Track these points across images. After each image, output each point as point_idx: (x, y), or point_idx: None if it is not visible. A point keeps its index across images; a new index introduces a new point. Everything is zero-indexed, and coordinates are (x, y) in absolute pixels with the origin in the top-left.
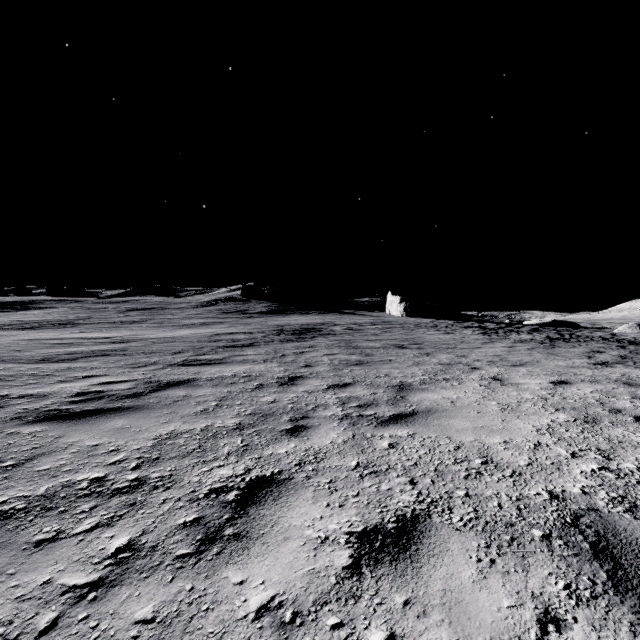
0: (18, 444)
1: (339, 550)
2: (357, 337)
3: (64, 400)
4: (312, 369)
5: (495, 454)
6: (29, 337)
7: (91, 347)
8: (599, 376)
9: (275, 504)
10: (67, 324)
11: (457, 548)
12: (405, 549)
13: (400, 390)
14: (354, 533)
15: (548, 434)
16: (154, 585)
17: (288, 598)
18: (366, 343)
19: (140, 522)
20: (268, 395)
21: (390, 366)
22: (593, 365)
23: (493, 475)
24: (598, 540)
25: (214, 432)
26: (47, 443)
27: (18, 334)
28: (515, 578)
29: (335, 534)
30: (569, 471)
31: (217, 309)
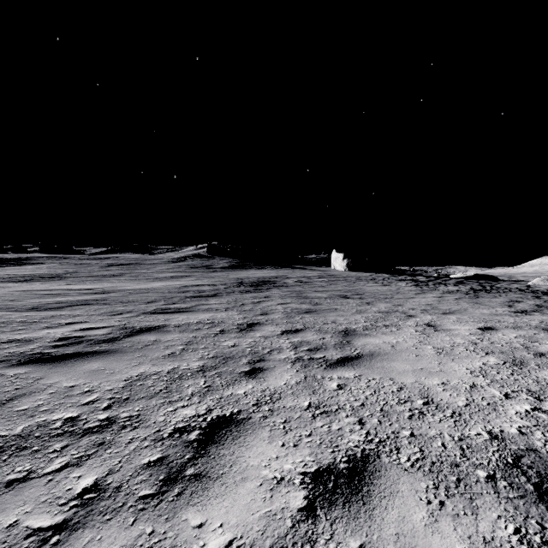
0: (2, 385)
1: (294, 491)
2: (306, 288)
3: (47, 344)
4: (268, 316)
5: (435, 395)
6: (23, 288)
7: (76, 297)
8: (520, 323)
9: (234, 444)
10: (56, 277)
11: (407, 489)
12: (357, 490)
13: (346, 335)
14: (308, 473)
15: (481, 376)
16: (116, 528)
17: (245, 543)
18: (314, 294)
19: (107, 462)
20: (229, 340)
21: (336, 314)
22: (514, 313)
23: (435, 415)
24: (541, 481)
25: (180, 374)
26: (28, 384)
27: (13, 286)
28: (465, 521)
29: (290, 474)
30: (505, 412)
31: (186, 264)
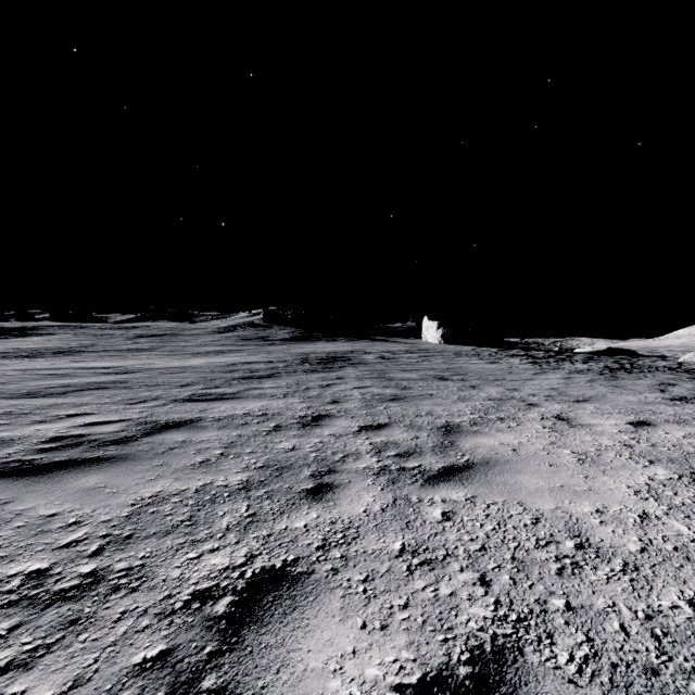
0: None
1: None
2: (391, 367)
3: (32, 447)
4: (340, 406)
5: (590, 532)
6: (22, 367)
7: (89, 378)
8: (684, 415)
9: (285, 623)
10: (67, 352)
11: None
12: None
13: (447, 433)
14: (407, 688)
15: (652, 499)
16: None
17: None
18: (401, 374)
19: (76, 660)
20: (286, 440)
21: (432, 402)
22: (670, 401)
23: (598, 569)
24: None
25: (213, 494)
26: None
27: (10, 363)
28: None
29: (377, 690)
30: None
31: (235, 335)
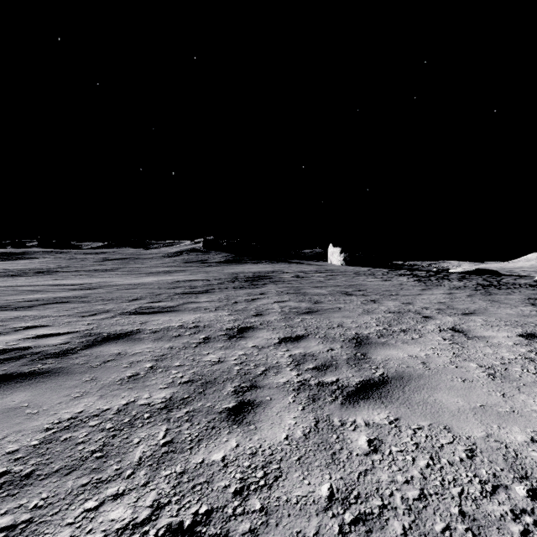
0: None
1: None
2: (304, 284)
3: None
4: (263, 318)
5: None
6: (6, 284)
7: (57, 294)
8: None
9: None
10: (46, 272)
11: None
12: None
13: (358, 345)
14: None
15: None
16: None
17: None
18: (313, 290)
19: None
20: (213, 352)
21: (341, 315)
22: None
23: None
24: None
25: (133, 415)
26: None
27: None
28: None
29: None
30: None
31: (181, 259)
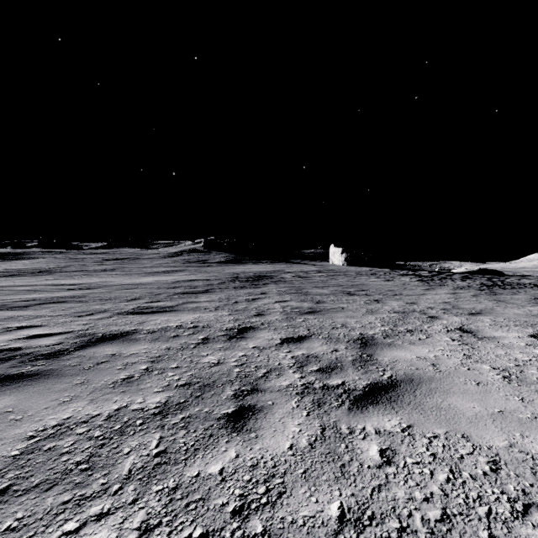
0: None
1: None
2: (306, 284)
3: None
4: (264, 318)
5: None
6: (4, 284)
7: (54, 293)
8: None
9: None
10: (45, 272)
11: None
12: None
13: (364, 346)
14: None
15: None
16: None
17: None
18: (315, 290)
19: None
20: (212, 353)
21: (344, 314)
22: None
23: None
24: None
25: (124, 421)
26: None
27: None
28: None
29: None
30: None
31: (181, 259)
